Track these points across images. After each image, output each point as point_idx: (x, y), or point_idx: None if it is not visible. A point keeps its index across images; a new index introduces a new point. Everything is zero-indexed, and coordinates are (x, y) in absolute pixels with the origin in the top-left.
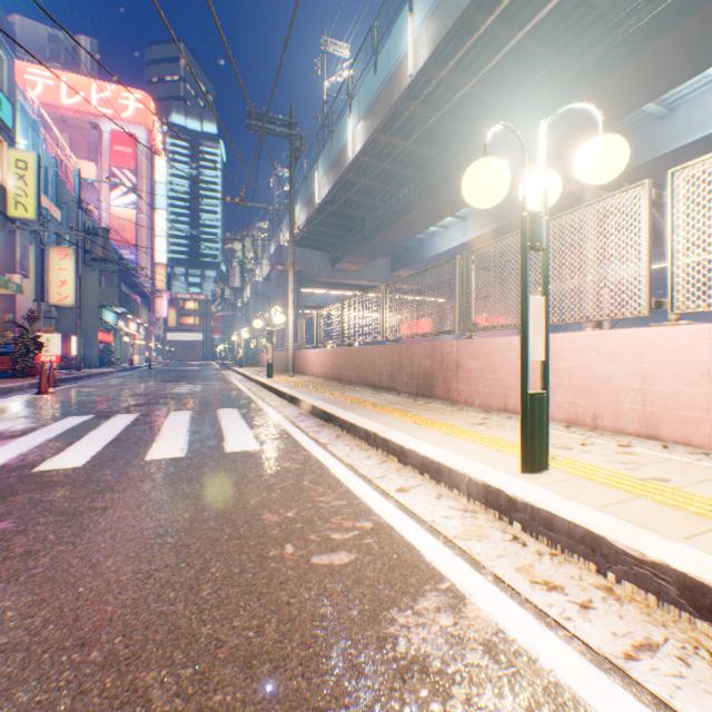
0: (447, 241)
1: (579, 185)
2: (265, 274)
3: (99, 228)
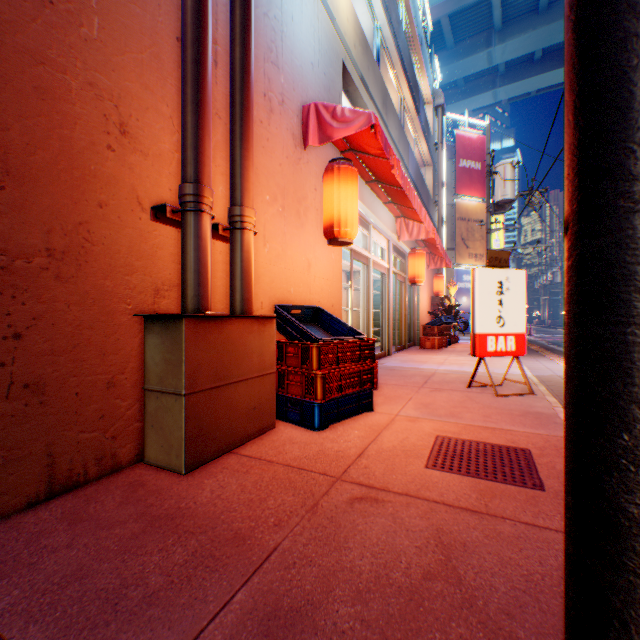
0: None
1: None
2: None
3: None
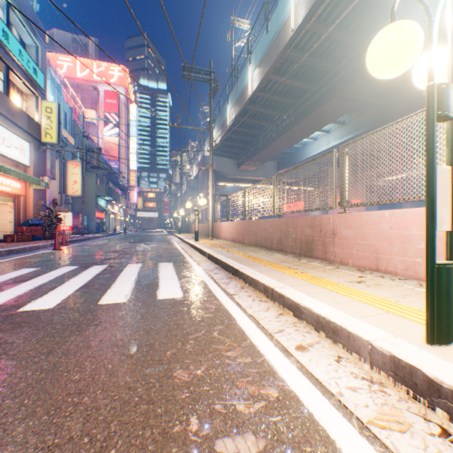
0: (316, 148)
1: (416, 102)
2: (195, 174)
3: (94, 148)
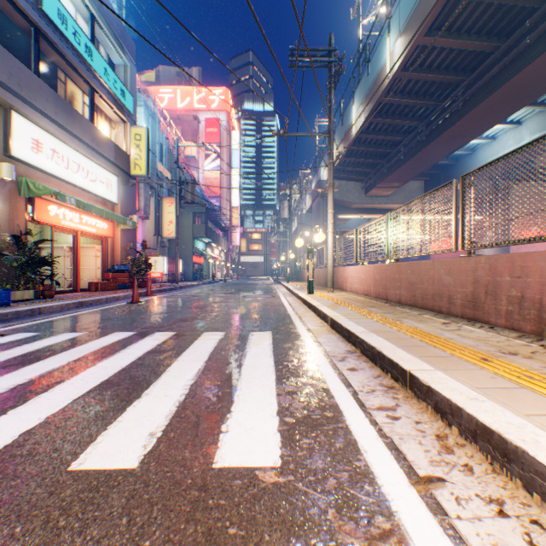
0: (493, 152)
1: None
2: (307, 207)
3: (188, 180)
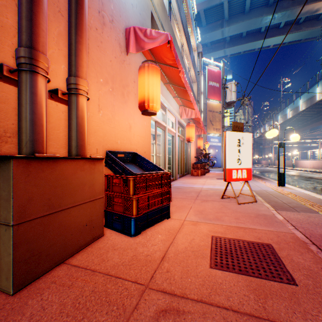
0: None
1: None
2: (257, 135)
3: None
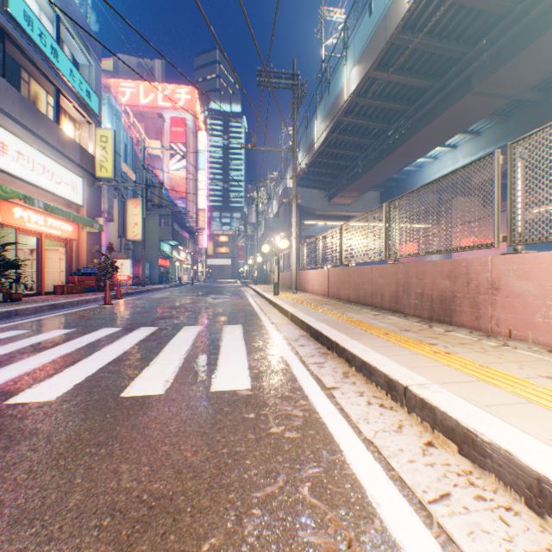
0: (436, 170)
1: None
2: (274, 212)
3: (156, 183)
